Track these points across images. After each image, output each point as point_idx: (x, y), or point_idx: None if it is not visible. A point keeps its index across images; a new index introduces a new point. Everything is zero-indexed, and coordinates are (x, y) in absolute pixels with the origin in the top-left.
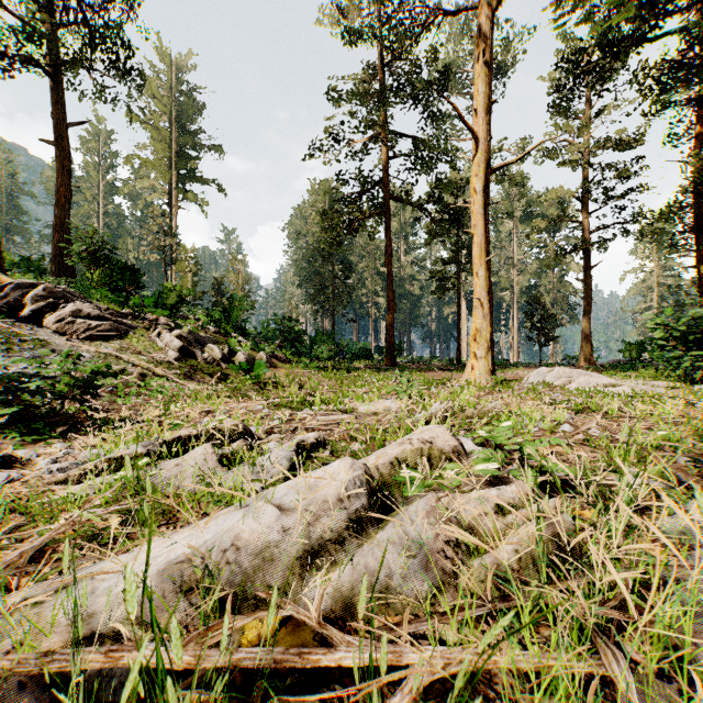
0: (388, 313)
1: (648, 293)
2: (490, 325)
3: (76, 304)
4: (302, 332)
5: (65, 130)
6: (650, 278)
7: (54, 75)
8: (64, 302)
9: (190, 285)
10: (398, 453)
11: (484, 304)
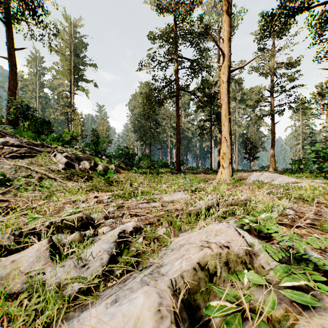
0: (177, 145)
1: (298, 137)
2: (230, 151)
3: (6, 138)
4: (135, 154)
5: (14, 52)
6: (299, 129)
7: (7, 23)
8: None
9: (80, 131)
10: (199, 257)
11: (228, 140)
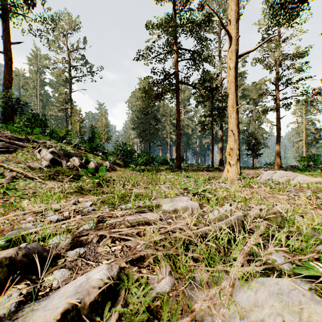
0: (177, 141)
1: (300, 133)
2: (238, 146)
3: None
4: (134, 151)
5: (8, 45)
6: (301, 126)
7: (2, 15)
8: None
9: (78, 128)
10: None
11: (235, 134)
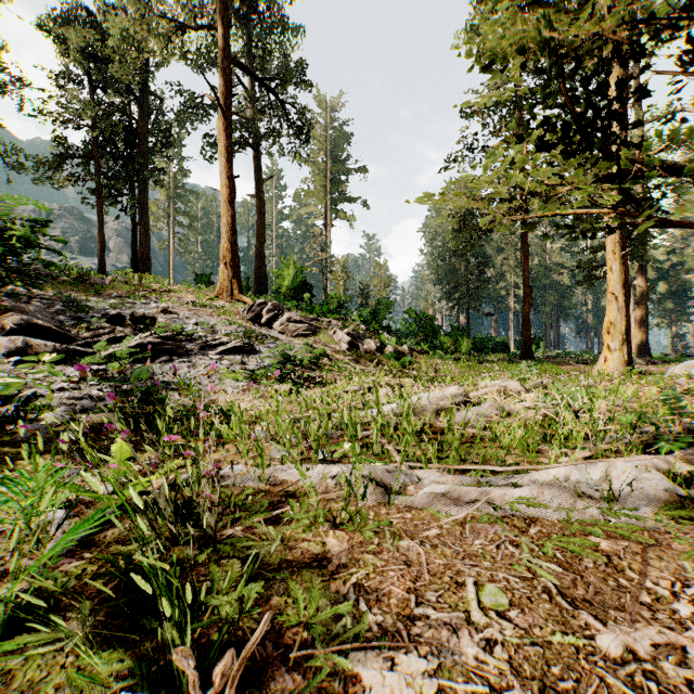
0: (524, 308)
1: None
2: (626, 318)
3: (288, 314)
4: (438, 328)
5: (262, 185)
6: None
7: (256, 148)
8: (281, 313)
9: (342, 290)
10: (486, 391)
11: (619, 298)
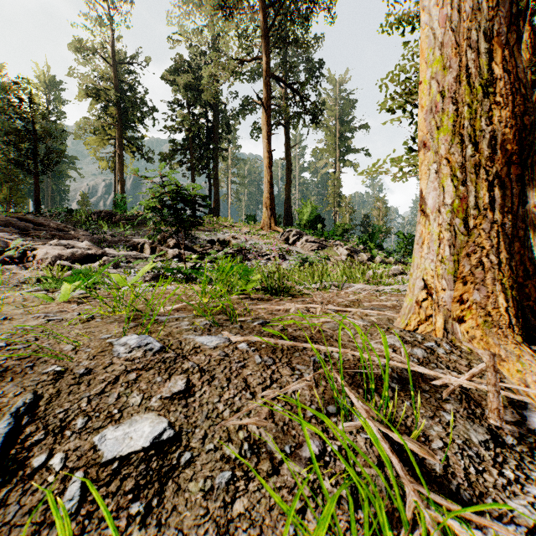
0: None
1: None
2: None
3: (306, 237)
4: None
5: (288, 151)
6: None
7: (284, 126)
8: (301, 236)
9: (347, 221)
10: None
11: None
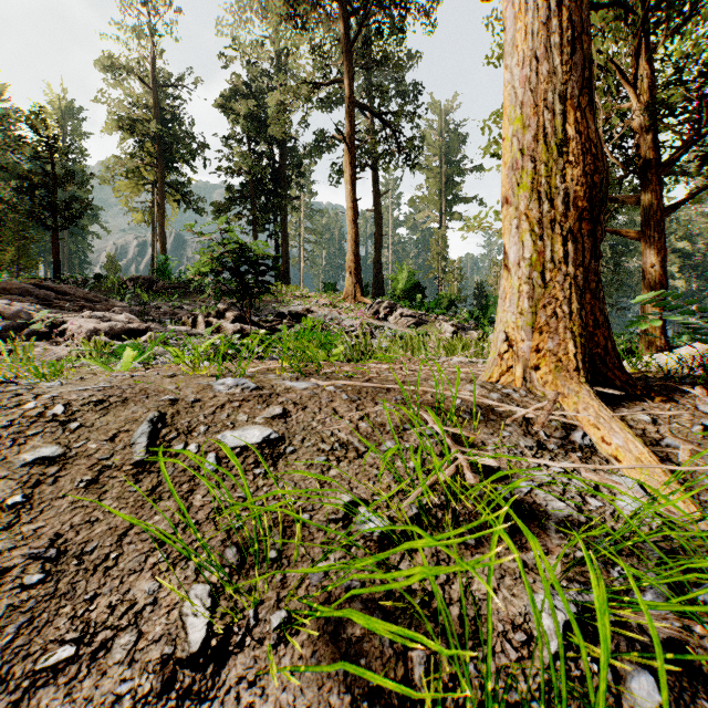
0: None
1: None
2: None
3: (400, 310)
4: None
5: (379, 200)
6: None
7: (374, 167)
8: (395, 309)
9: (456, 291)
10: None
11: None
